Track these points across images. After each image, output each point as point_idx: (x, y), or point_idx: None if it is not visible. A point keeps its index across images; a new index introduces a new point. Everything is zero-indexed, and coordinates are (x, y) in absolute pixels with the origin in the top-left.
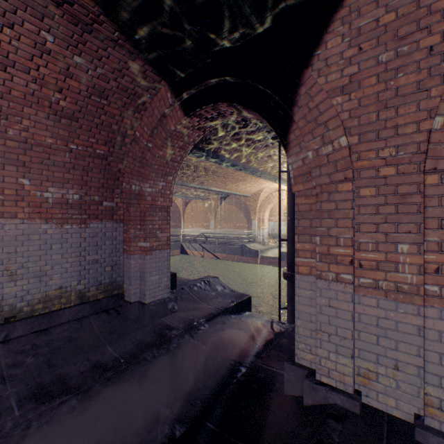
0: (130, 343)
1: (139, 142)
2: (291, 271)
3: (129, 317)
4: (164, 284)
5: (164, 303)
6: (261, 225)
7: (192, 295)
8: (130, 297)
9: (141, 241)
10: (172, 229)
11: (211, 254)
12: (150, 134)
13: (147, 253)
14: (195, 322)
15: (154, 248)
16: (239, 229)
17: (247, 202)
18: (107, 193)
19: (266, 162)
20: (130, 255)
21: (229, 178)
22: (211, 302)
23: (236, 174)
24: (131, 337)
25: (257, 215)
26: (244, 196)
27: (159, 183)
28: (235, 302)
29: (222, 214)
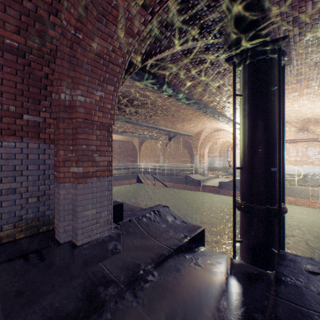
0: (39, 317)
1: (66, 33)
2: (247, 202)
3: (55, 263)
4: (103, 219)
5: (102, 244)
6: (201, 159)
7: (140, 228)
8: (59, 236)
9: (73, 165)
10: (130, 163)
11: (160, 183)
12: (77, 17)
13: (79, 181)
14: (141, 270)
15: (89, 174)
16: (183, 163)
17: (190, 140)
18: (30, 104)
19: (213, 95)
20: (59, 183)
21: (176, 118)
22: (162, 238)
23: (182, 113)
24: (46, 302)
25: (198, 151)
26: (188, 136)
27: (96, 92)
28: (188, 238)
29: (169, 151)
